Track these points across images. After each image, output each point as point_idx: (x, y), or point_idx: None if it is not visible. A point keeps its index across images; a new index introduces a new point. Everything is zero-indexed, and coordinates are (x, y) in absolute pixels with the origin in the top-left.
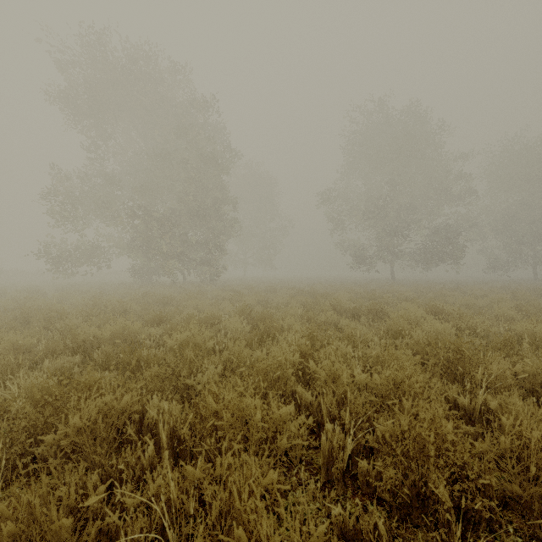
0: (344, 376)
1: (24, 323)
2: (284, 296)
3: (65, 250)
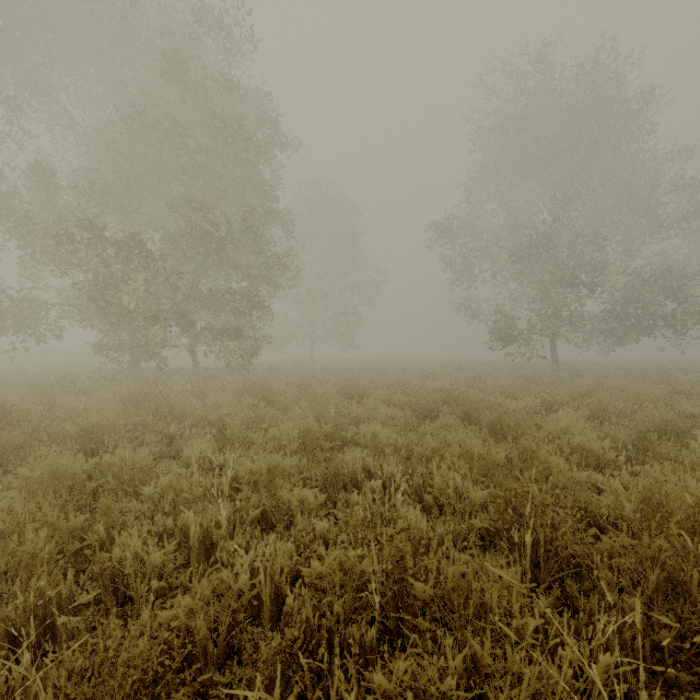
0: None
1: None
2: (384, 412)
3: None
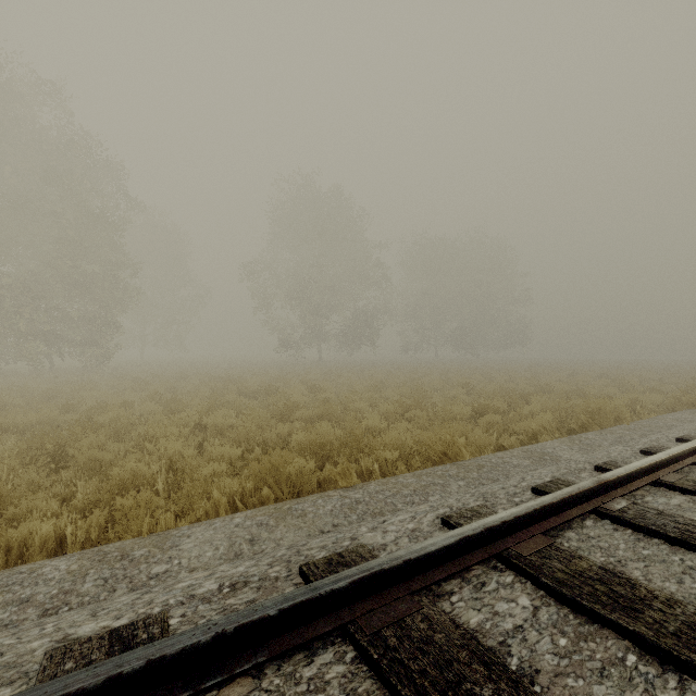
0: (221, 421)
1: None
2: (196, 383)
3: None
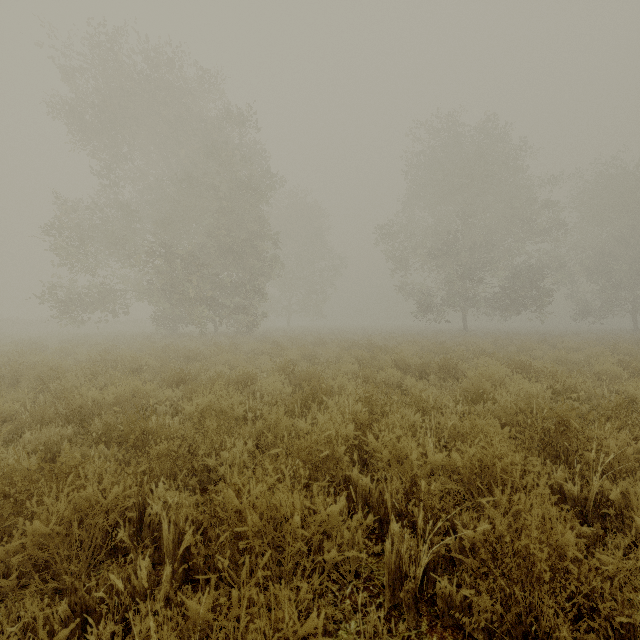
0: (414, 456)
1: (13, 384)
2: (335, 350)
3: (73, 294)
